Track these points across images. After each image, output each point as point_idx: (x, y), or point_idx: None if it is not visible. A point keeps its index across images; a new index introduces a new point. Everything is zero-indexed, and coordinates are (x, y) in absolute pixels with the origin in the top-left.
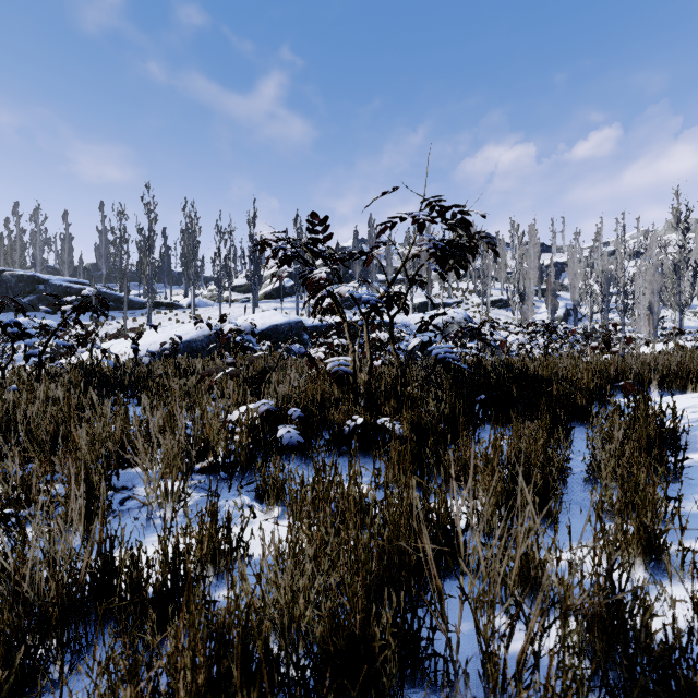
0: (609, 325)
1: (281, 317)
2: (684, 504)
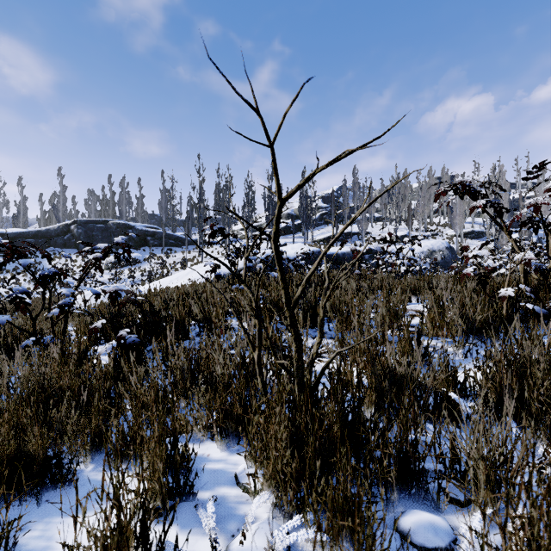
0: None
1: (307, 248)
2: None
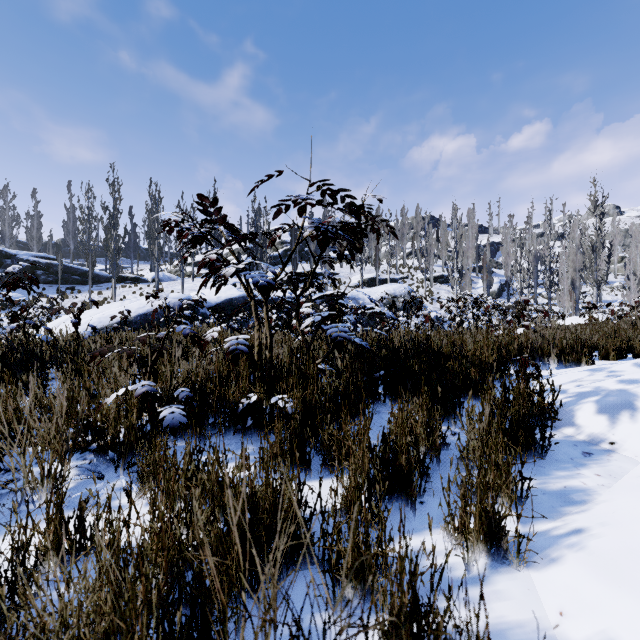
0: (537, 299)
1: (236, 292)
2: (545, 481)
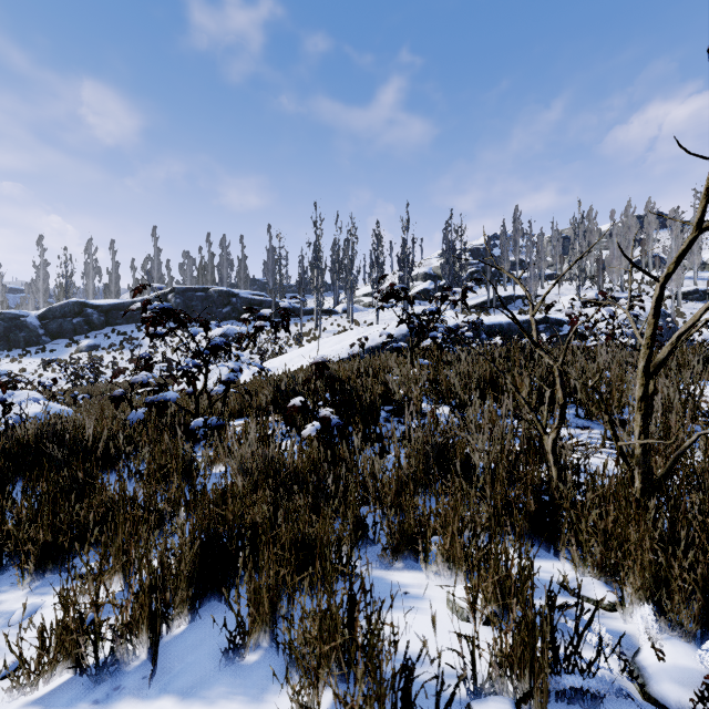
0: None
1: (461, 317)
2: None
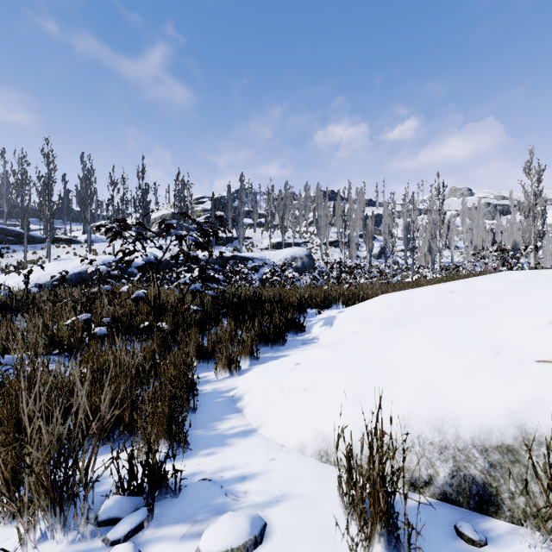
0: (408, 260)
1: (160, 254)
2: (275, 353)
